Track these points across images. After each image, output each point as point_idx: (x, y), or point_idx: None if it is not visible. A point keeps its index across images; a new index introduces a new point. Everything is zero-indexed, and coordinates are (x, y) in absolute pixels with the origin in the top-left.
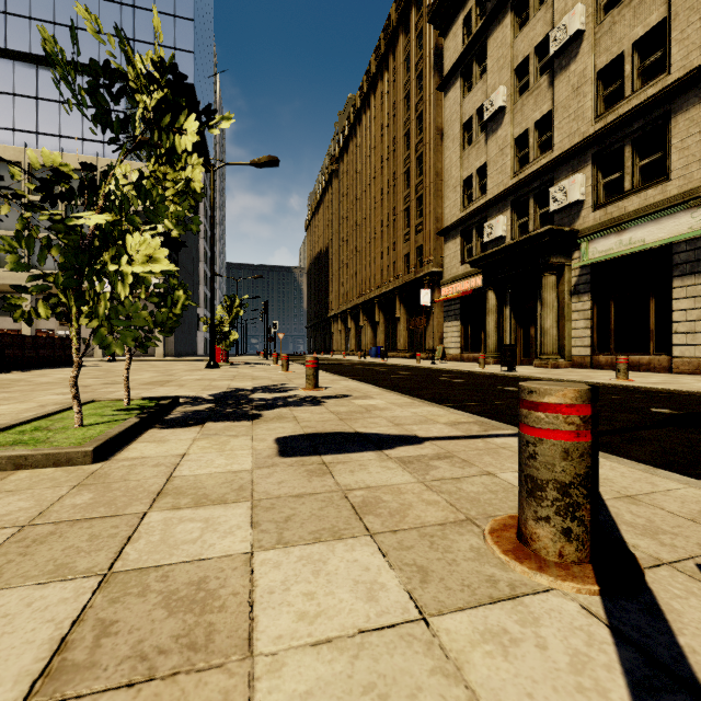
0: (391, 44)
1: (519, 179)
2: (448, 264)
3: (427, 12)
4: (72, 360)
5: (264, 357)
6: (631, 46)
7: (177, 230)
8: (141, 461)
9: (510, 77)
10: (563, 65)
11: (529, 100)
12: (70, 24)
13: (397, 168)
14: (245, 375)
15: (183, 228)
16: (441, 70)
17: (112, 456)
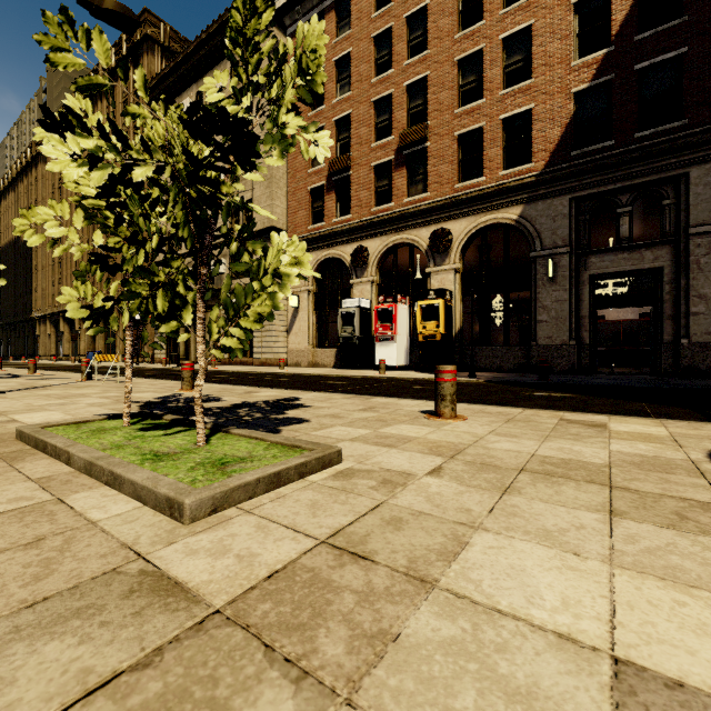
0: (111, 77)
1: None
2: None
3: None
4: None
5: None
6: None
7: None
8: None
9: None
10: None
11: None
12: None
13: None
14: None
15: None
16: None
17: None
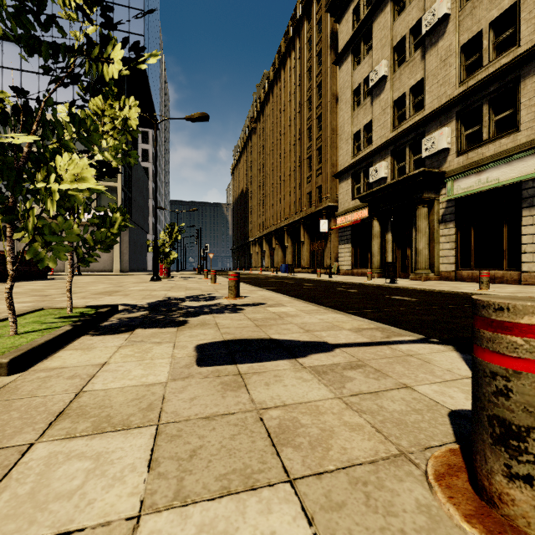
0: (297, 30)
1: (398, 132)
2: (341, 200)
3: (325, 4)
4: (45, 275)
5: (198, 272)
6: (488, 25)
7: (116, 161)
8: (59, 372)
9: (391, 52)
10: (433, 42)
11: (406, 70)
12: (47, 13)
13: (301, 125)
14: (181, 286)
15: (122, 161)
16: (336, 49)
17: (32, 365)
